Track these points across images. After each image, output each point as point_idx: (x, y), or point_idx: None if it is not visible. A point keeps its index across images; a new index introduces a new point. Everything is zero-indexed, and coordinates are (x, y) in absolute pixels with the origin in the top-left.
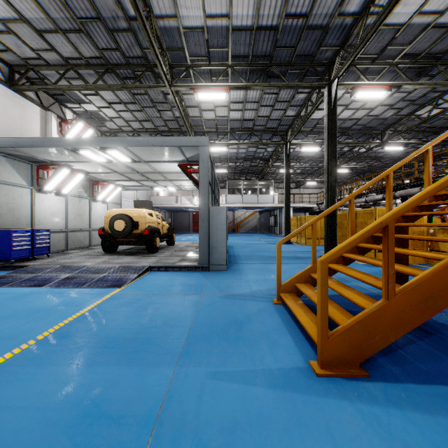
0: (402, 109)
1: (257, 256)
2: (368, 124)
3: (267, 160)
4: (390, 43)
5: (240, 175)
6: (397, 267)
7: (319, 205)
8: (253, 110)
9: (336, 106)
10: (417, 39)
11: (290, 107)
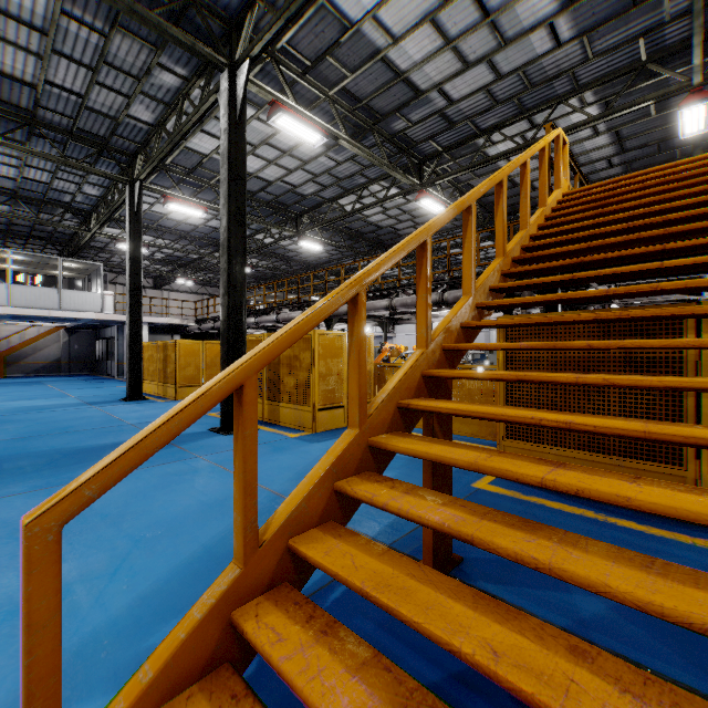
0: (326, 188)
1: (33, 457)
2: (281, 197)
3: (84, 216)
4: (332, 50)
5: (7, 237)
6: (693, 605)
7: (200, 322)
8: (31, 52)
9: (245, 119)
10: (364, 69)
11: (142, 97)
